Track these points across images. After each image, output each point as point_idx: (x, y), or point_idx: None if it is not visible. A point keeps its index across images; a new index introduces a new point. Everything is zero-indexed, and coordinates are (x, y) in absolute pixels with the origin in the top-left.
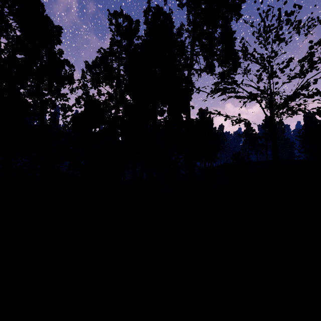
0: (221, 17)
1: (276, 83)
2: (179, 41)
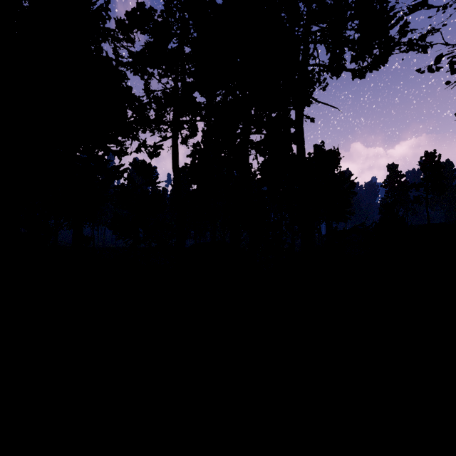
0: None
1: None
2: None
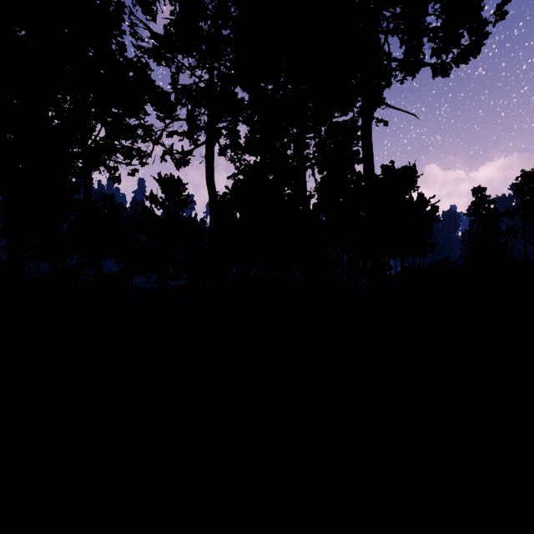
0: None
1: None
2: None
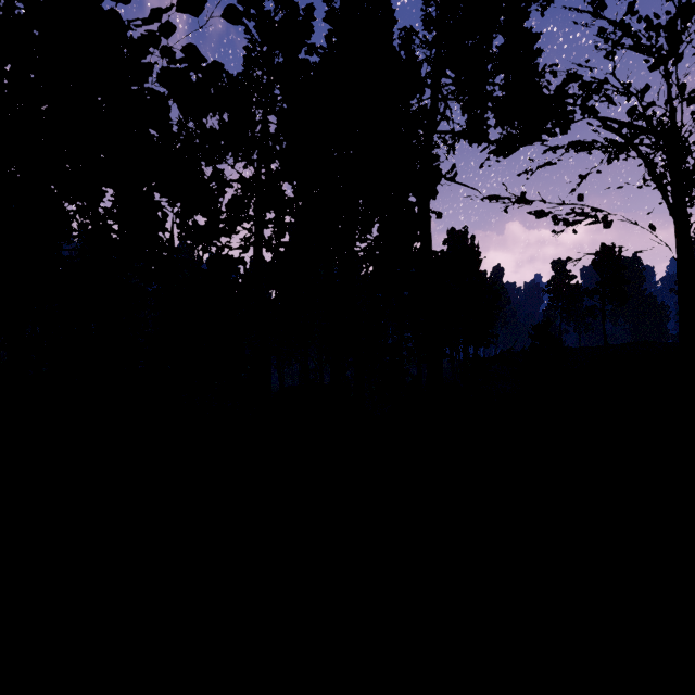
0: (505, 9)
1: (690, 101)
2: (408, 56)
